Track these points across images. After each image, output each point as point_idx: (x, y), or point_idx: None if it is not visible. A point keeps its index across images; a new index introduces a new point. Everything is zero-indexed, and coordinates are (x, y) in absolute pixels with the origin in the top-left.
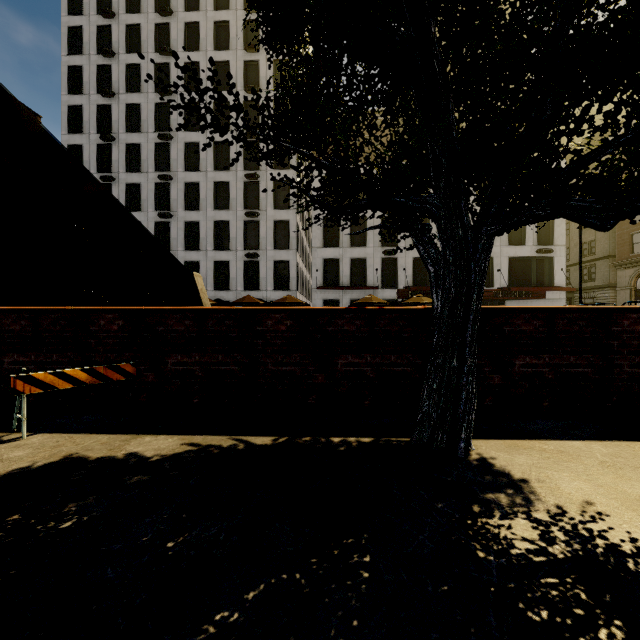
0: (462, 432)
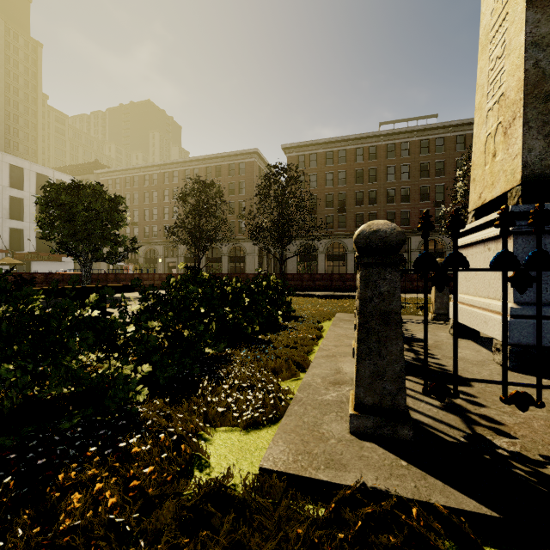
0: None
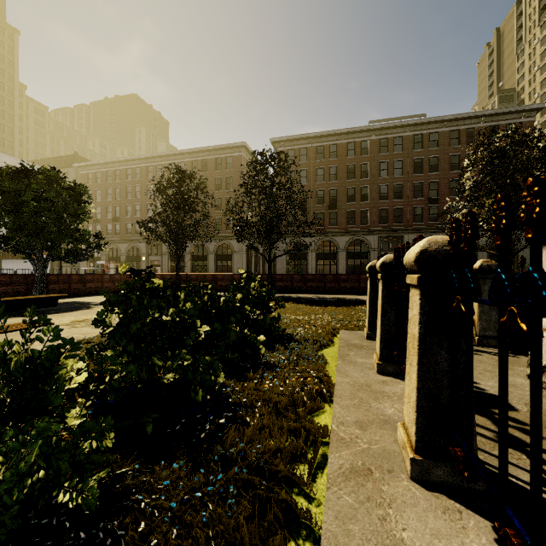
0: None
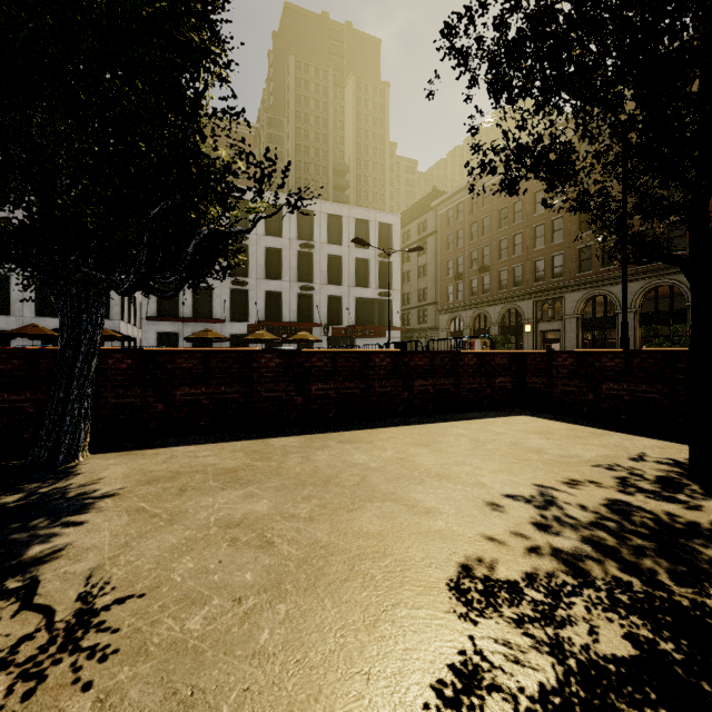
0: (63, 447)
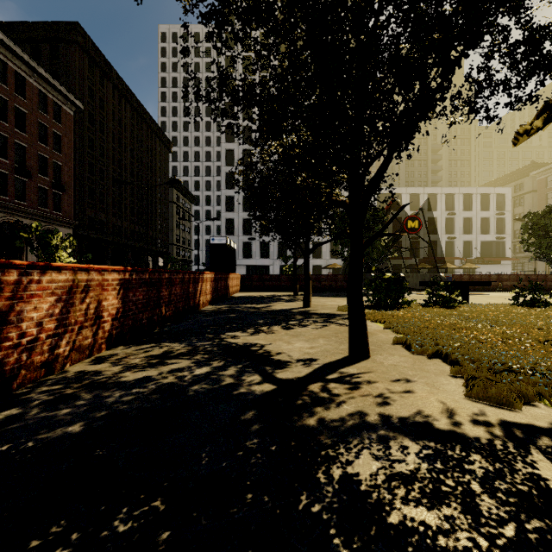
0: None
